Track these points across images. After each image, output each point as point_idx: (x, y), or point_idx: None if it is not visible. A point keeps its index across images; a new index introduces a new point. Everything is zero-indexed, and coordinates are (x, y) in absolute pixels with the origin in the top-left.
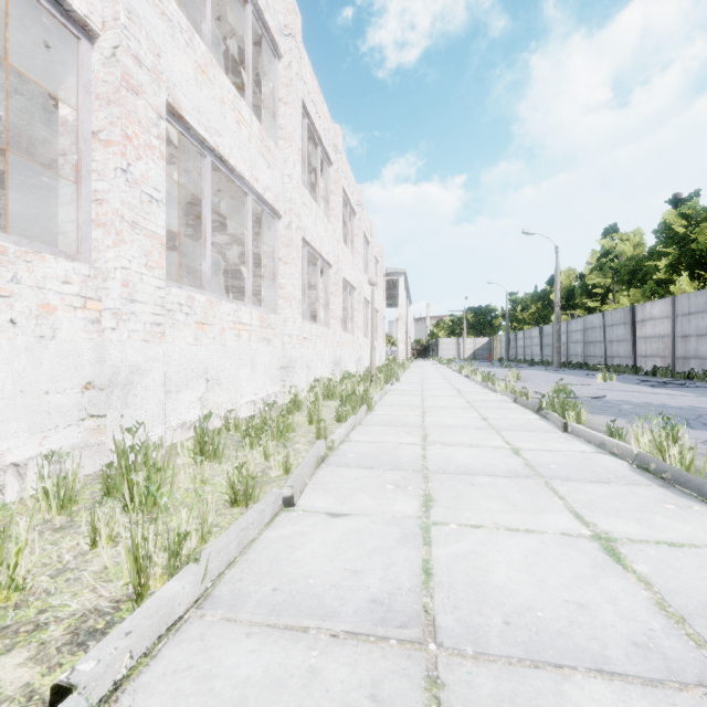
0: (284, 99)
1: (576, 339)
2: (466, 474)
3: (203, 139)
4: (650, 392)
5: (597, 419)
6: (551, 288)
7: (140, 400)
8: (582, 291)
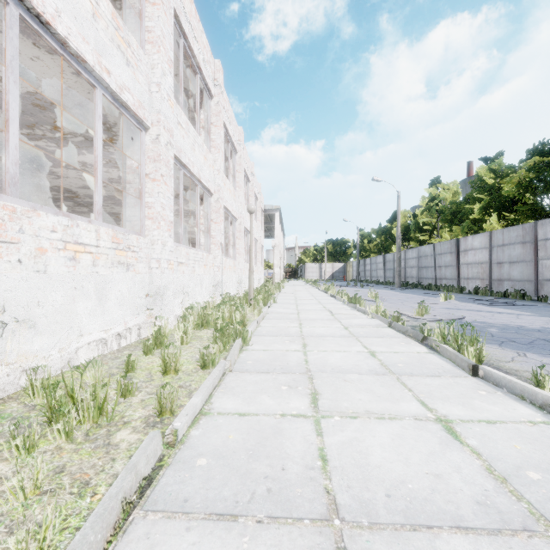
0: None
1: (412, 265)
2: (415, 528)
3: None
4: (492, 311)
5: (485, 349)
6: (392, 225)
7: None
8: (415, 227)
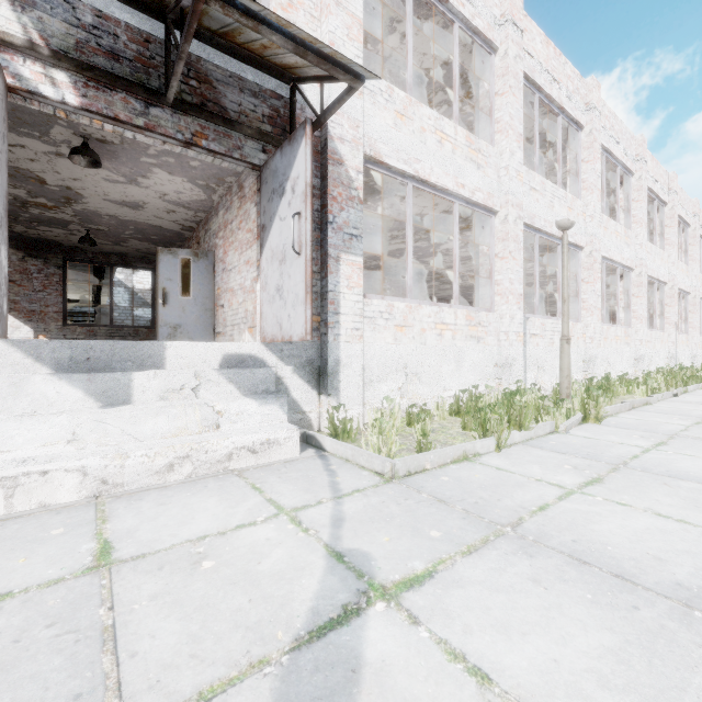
0: (635, 199)
1: None
2: None
3: (604, 257)
4: None
5: None
6: None
7: (596, 367)
8: None
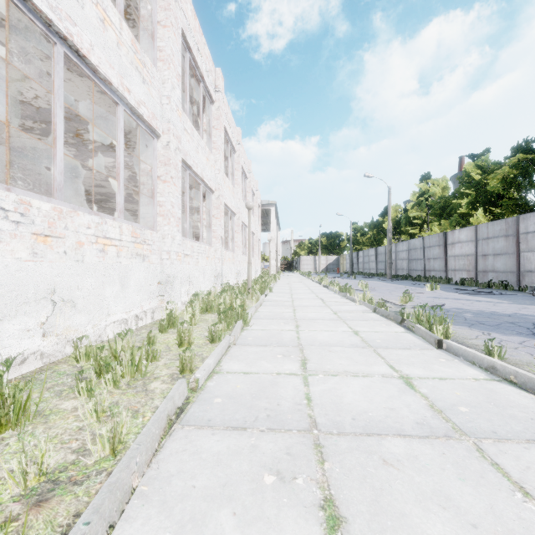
0: (162, 22)
1: (402, 257)
2: (369, 435)
3: (48, 19)
4: (472, 300)
5: (455, 330)
6: (383, 219)
7: None
8: (406, 221)
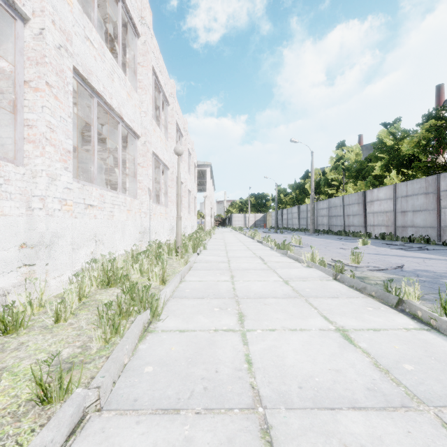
0: None
1: (323, 214)
2: None
3: None
4: (418, 257)
5: None
6: (304, 181)
7: None
8: (325, 183)
